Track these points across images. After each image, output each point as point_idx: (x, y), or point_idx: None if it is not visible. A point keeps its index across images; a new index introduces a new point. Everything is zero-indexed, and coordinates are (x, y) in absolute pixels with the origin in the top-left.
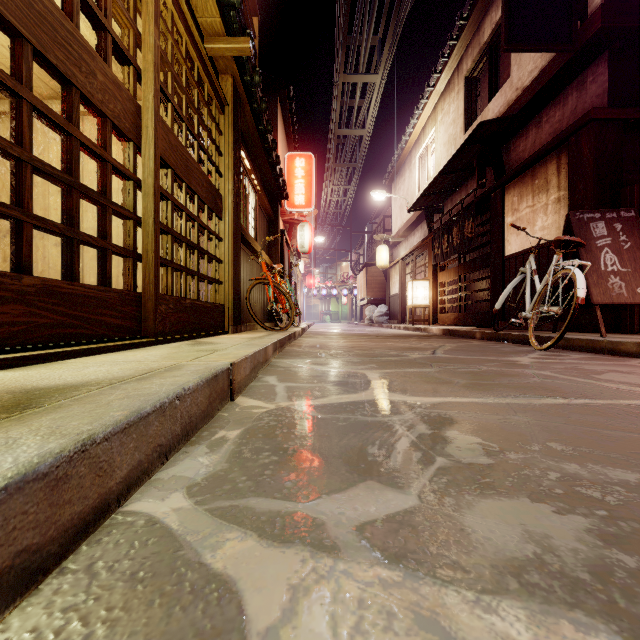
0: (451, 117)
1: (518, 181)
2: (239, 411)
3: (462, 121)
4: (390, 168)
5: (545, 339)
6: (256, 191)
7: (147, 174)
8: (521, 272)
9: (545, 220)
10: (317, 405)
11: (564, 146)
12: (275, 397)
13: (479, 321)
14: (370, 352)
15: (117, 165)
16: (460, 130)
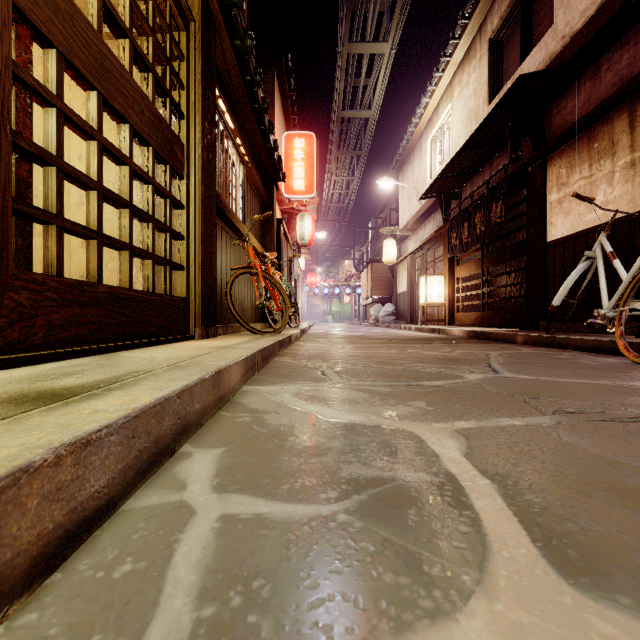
0: (471, 88)
1: (567, 148)
2: None
3: (486, 90)
4: (397, 156)
5: (636, 347)
6: (244, 163)
7: None
8: (586, 257)
9: (610, 192)
10: None
11: None
12: None
13: (510, 321)
14: (397, 368)
15: None
16: (483, 101)
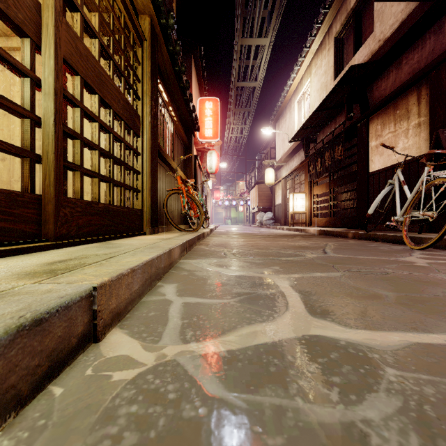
0: (323, 69)
1: (381, 112)
2: (88, 378)
3: (332, 71)
4: (275, 112)
5: (415, 239)
6: (173, 121)
7: (47, 73)
8: (389, 183)
9: (406, 142)
10: (221, 355)
11: (424, 80)
12: (163, 330)
13: (347, 224)
14: (268, 251)
15: (3, 54)
16: (330, 78)
